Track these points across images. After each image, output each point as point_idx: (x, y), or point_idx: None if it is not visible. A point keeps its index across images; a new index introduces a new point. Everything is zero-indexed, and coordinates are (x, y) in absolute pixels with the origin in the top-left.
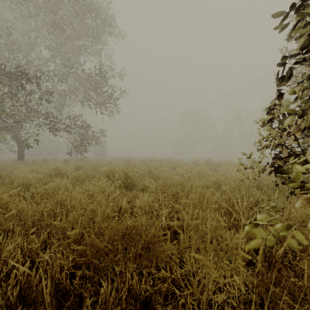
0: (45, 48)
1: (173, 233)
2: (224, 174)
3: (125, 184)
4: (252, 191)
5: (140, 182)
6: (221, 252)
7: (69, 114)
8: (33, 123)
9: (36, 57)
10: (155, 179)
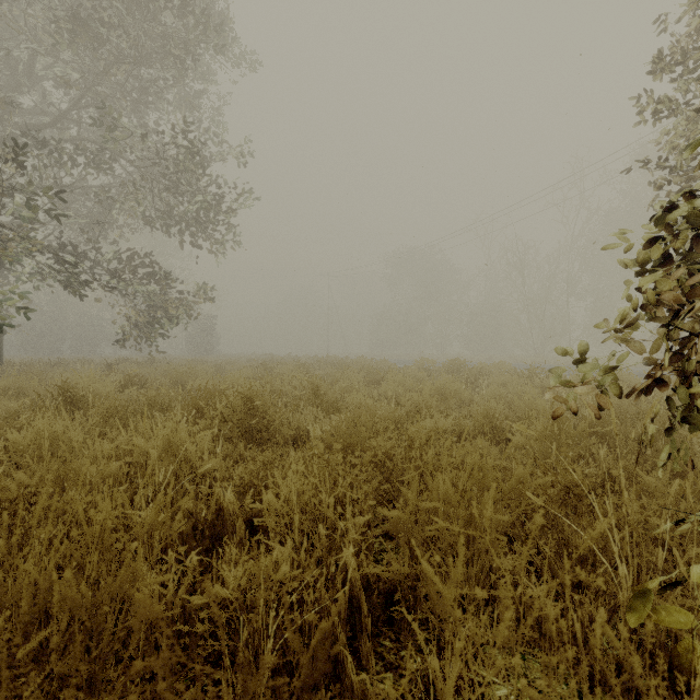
0: (57, 84)
1: (380, 598)
2: (501, 397)
3: (247, 427)
4: (585, 444)
5: (289, 421)
6: (536, 661)
7: (128, 252)
8: (23, 271)
9: (34, 106)
10: (329, 411)
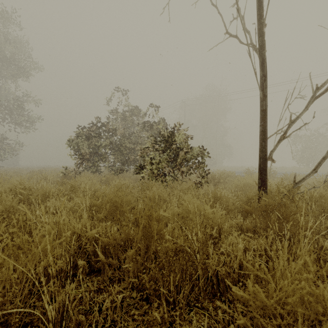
0: None
1: None
2: None
3: None
4: None
5: None
6: None
7: None
8: None
9: None
10: None
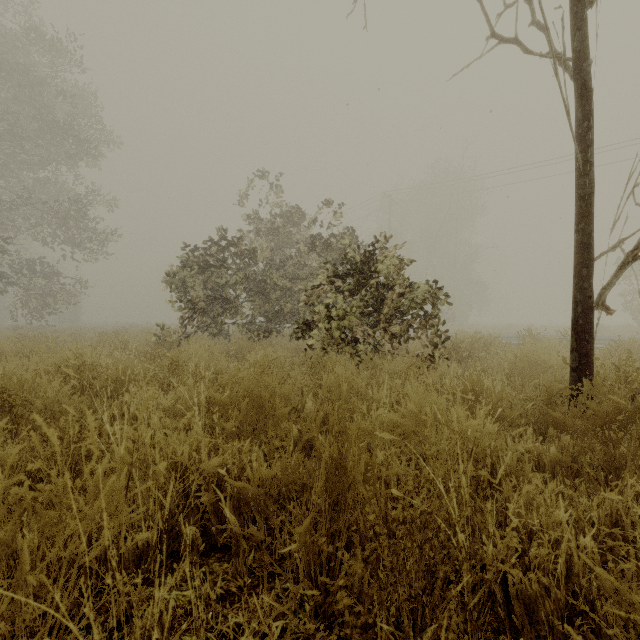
0: None
1: None
2: None
3: None
4: None
5: None
6: None
7: None
8: None
9: None
10: None
